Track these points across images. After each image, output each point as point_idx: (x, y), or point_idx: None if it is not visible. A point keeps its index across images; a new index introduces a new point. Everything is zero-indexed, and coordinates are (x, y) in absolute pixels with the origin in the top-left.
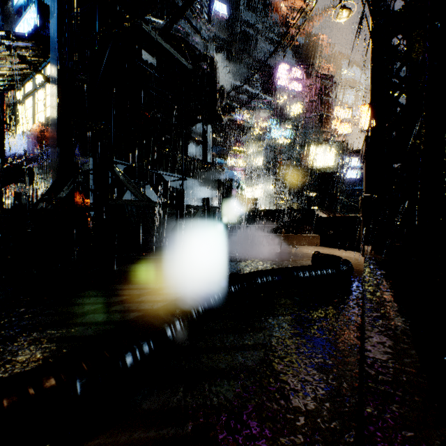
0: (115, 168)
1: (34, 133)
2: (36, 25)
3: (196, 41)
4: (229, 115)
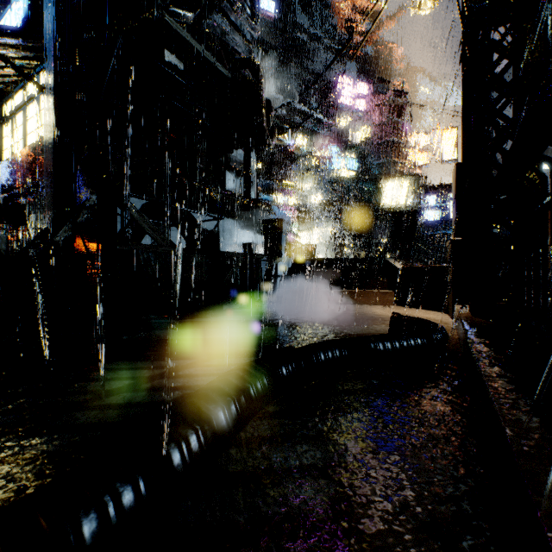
0: (125, 202)
1: (25, 159)
2: (26, 17)
3: (235, 42)
4: (278, 140)
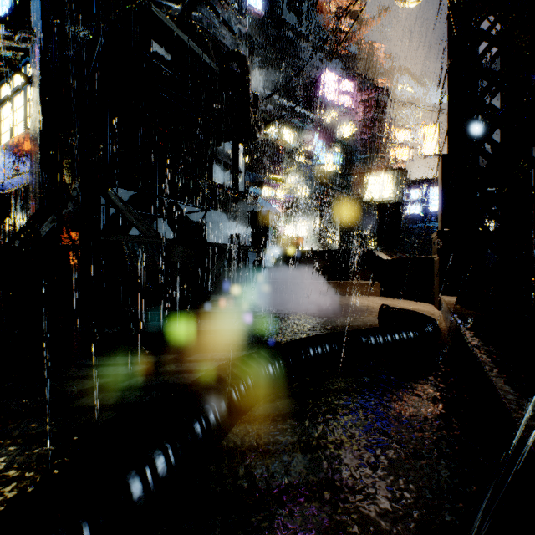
0: (109, 192)
1: (11, 150)
2: (12, 7)
3: (223, 35)
4: (265, 134)
